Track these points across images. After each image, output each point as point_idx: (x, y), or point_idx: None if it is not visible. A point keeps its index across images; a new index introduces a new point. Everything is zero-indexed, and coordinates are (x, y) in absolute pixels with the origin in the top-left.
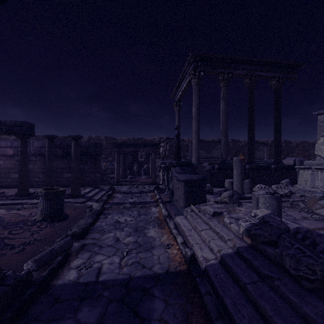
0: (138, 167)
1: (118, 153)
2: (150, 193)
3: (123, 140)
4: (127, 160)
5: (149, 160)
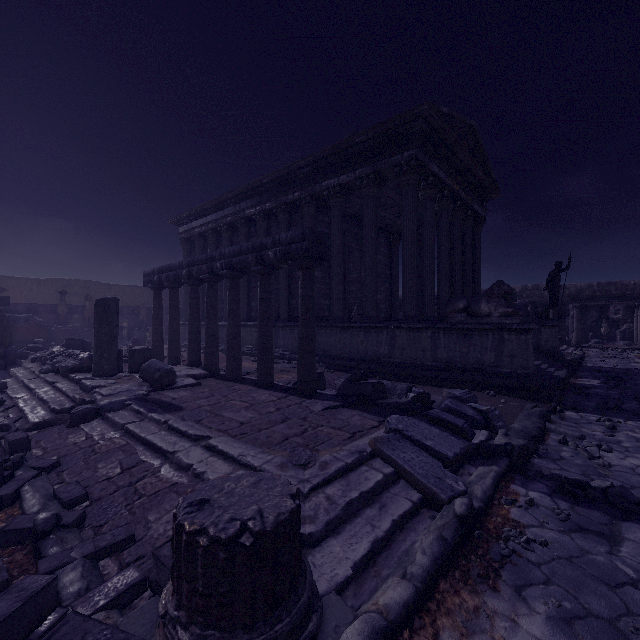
0: (610, 328)
1: (578, 309)
2: (634, 354)
3: (578, 288)
4: (588, 318)
5: (632, 317)
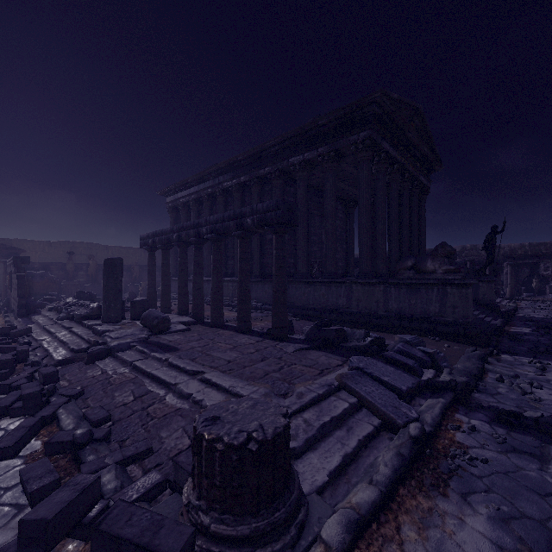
0: (540, 283)
1: (512, 267)
2: None
3: (512, 248)
4: (520, 274)
5: None
